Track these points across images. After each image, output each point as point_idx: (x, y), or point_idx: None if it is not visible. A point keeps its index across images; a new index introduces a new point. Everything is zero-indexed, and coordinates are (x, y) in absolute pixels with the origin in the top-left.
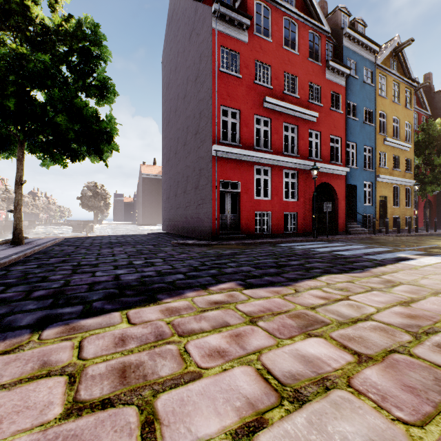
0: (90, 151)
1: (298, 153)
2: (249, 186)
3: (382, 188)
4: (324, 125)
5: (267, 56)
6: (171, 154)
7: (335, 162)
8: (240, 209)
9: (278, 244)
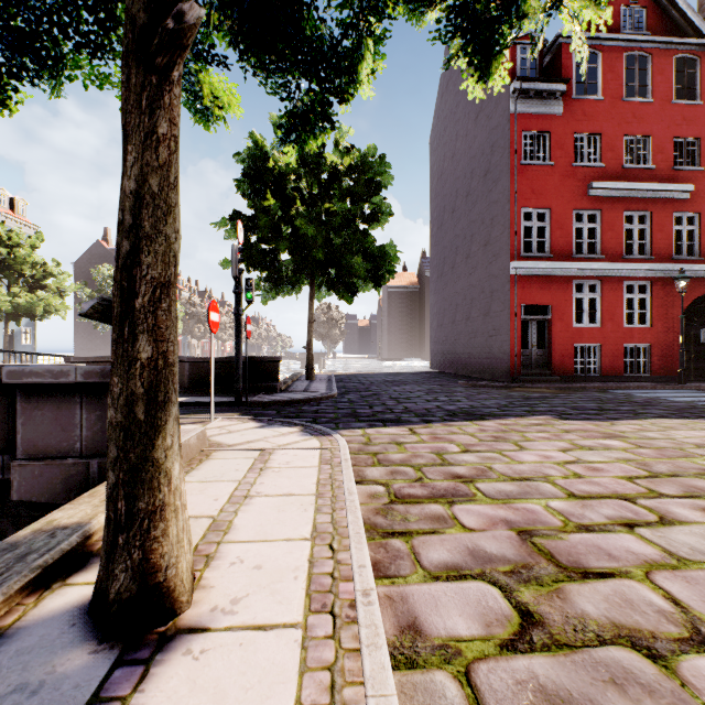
0: (368, 282)
1: (651, 253)
2: (565, 310)
3: None
4: None
5: (595, 121)
6: (446, 267)
7: None
8: (551, 342)
9: (610, 391)
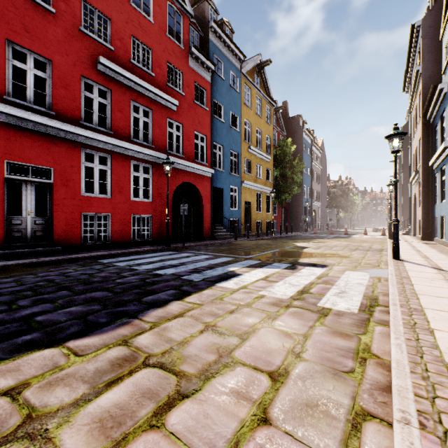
0: None
1: (153, 143)
2: (72, 176)
3: (247, 194)
4: (188, 117)
5: (105, 3)
6: None
7: (200, 162)
8: (53, 209)
9: (101, 260)
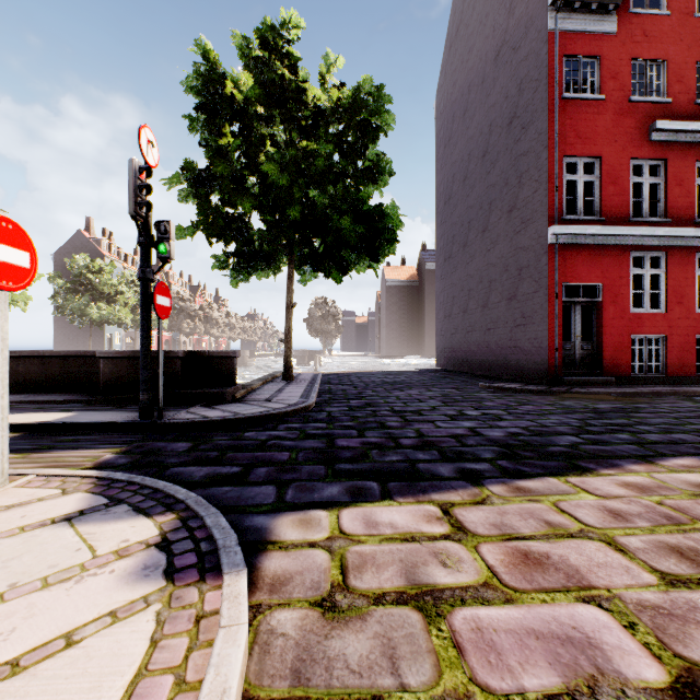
0: (362, 257)
1: None
2: (619, 290)
3: None
4: None
5: (658, 44)
6: (455, 247)
7: None
8: (601, 332)
9: (699, 398)
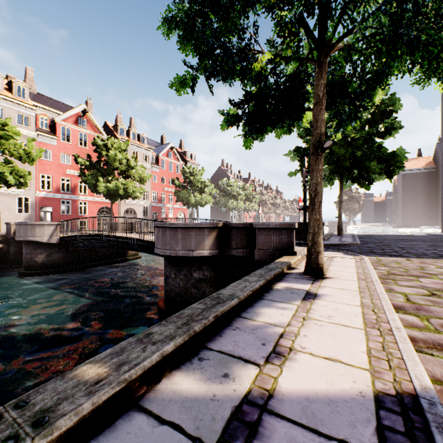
0: (381, 175)
1: None
2: None
3: None
4: None
5: None
6: None
7: None
8: None
9: None
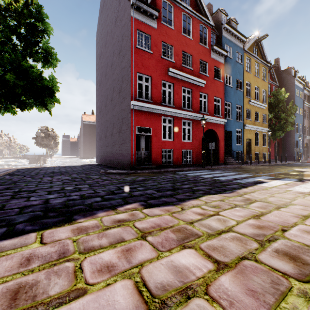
0: (36, 102)
1: (192, 108)
2: (158, 131)
3: (248, 133)
4: (210, 89)
5: (171, 39)
6: (103, 106)
7: (217, 115)
8: (151, 147)
9: (177, 172)
